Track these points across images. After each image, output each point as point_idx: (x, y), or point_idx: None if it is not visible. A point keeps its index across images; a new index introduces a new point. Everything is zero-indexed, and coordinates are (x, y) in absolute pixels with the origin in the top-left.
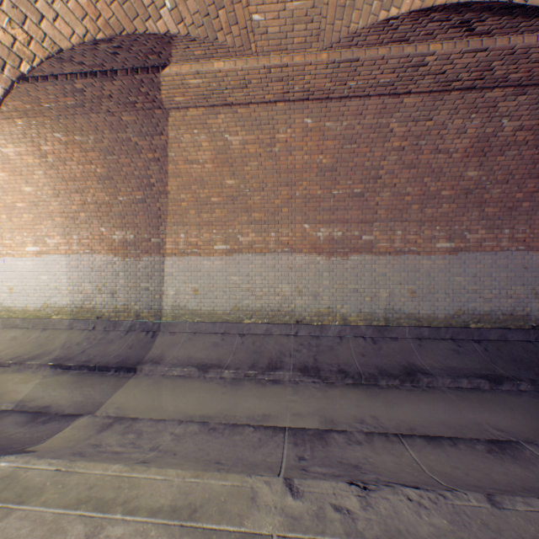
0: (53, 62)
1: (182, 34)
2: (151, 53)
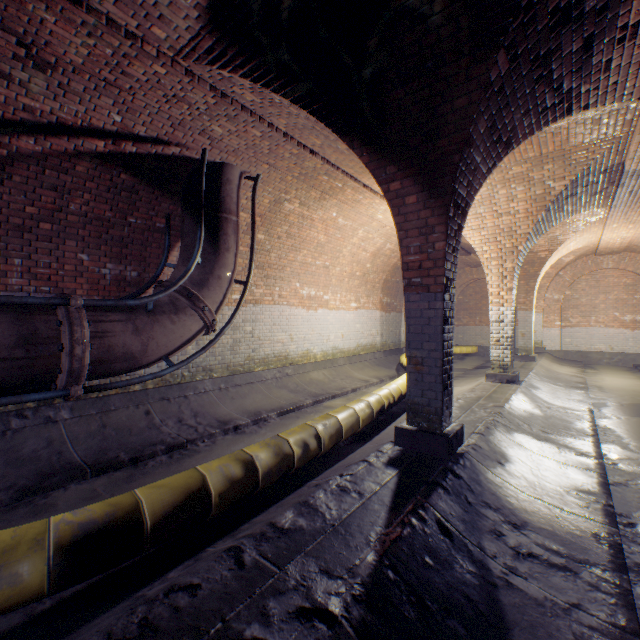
0: (598, 195)
1: (571, 178)
2: (601, 173)
